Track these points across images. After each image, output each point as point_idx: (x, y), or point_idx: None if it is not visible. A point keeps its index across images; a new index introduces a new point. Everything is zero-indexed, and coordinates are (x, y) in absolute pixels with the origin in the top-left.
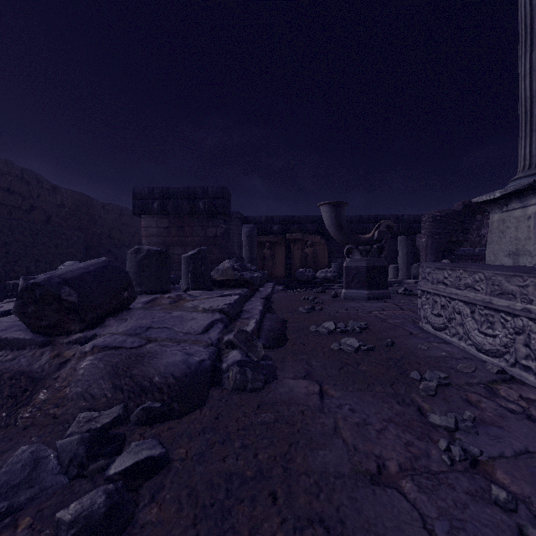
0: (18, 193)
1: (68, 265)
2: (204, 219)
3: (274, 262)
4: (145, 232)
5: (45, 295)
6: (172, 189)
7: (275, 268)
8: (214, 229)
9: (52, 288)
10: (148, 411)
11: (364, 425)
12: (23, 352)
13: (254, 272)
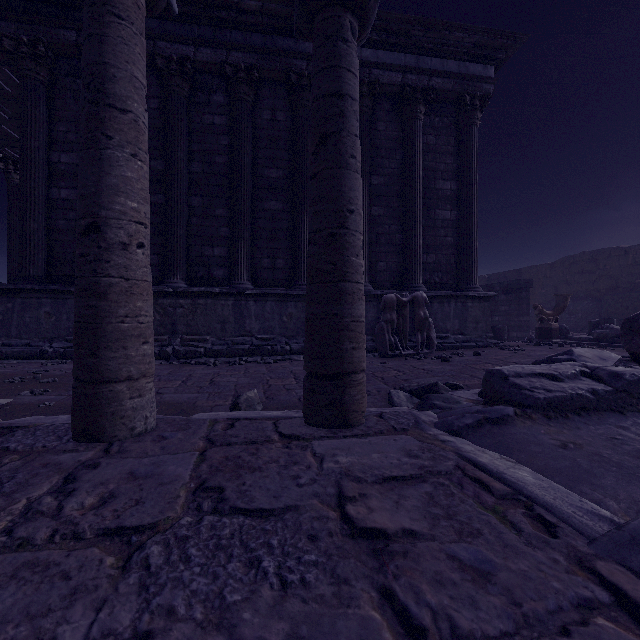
0: None
1: None
2: None
3: None
4: None
5: None
6: None
7: None
8: None
9: None
10: None
11: None
12: None
13: None
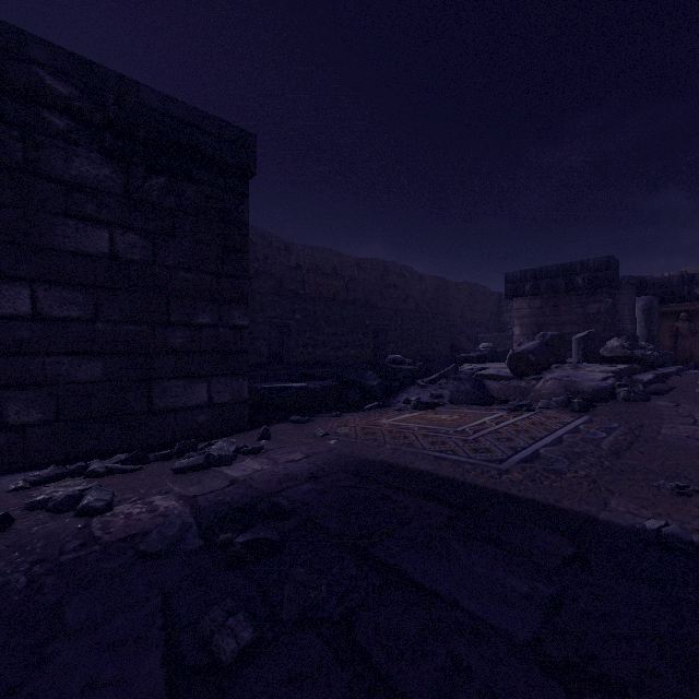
0: (399, 286)
1: (485, 345)
2: (583, 296)
3: (695, 340)
4: (516, 314)
5: (522, 357)
6: (545, 269)
7: (697, 348)
8: (596, 305)
9: (525, 354)
10: (583, 398)
11: (693, 411)
12: (511, 381)
13: (648, 351)
